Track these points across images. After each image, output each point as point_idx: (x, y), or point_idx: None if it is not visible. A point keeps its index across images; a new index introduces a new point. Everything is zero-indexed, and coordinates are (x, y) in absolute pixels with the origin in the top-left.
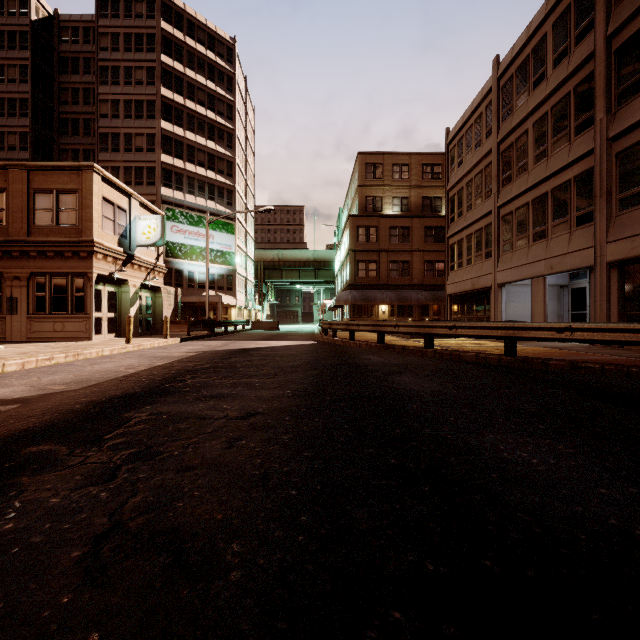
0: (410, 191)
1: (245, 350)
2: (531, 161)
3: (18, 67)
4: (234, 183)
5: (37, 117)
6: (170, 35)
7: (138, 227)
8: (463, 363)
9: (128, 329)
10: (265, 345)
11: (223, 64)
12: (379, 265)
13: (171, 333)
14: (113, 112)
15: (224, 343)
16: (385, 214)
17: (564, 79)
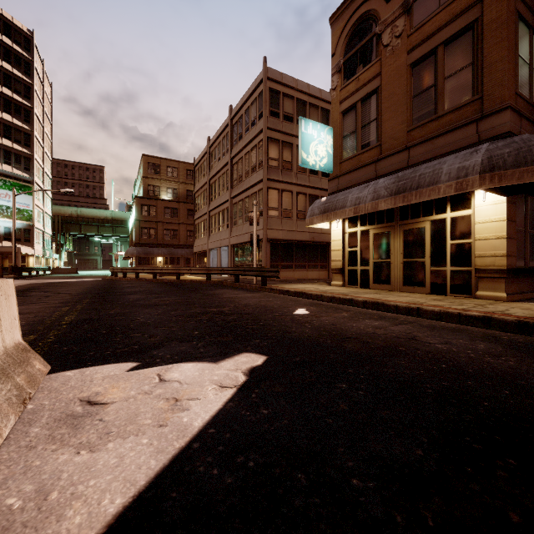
0: (179, 185)
1: (57, 282)
2: (218, 194)
3: None
4: (32, 152)
5: None
6: None
7: None
8: (159, 282)
9: None
10: (69, 280)
11: (20, 50)
12: (157, 231)
13: None
14: None
15: (39, 280)
16: (161, 198)
17: (223, 166)
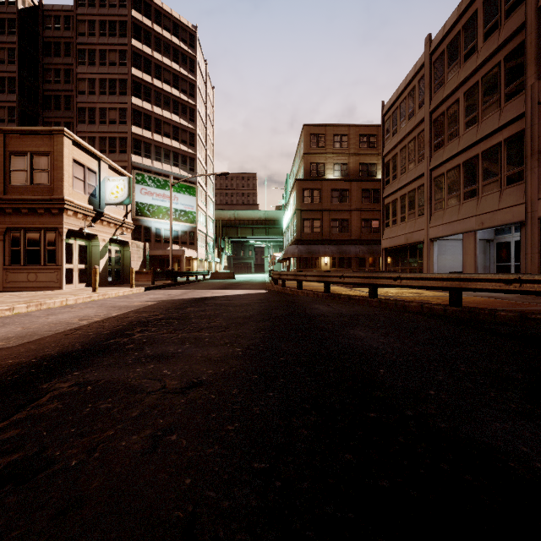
0: (349, 158)
1: (201, 299)
2: (462, 127)
3: (7, 50)
4: (196, 152)
5: (23, 94)
6: (140, 22)
7: (107, 187)
8: (410, 313)
9: (94, 279)
10: (220, 294)
11: (186, 48)
12: (322, 223)
13: (138, 282)
14: (90, 89)
15: (183, 292)
16: (327, 178)
17: (495, 50)
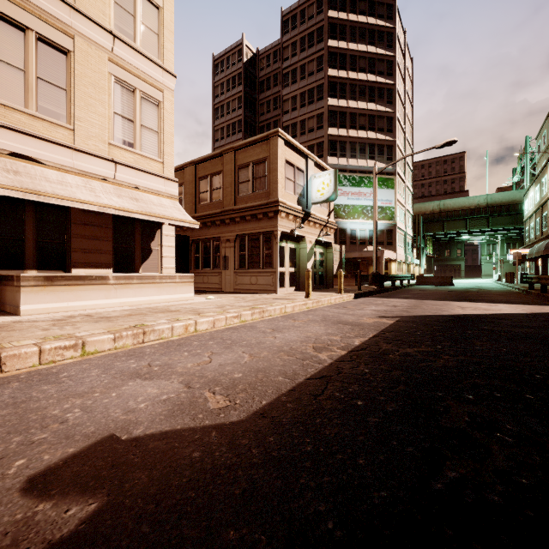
0: None
1: (463, 319)
2: None
3: (237, 99)
4: (394, 137)
5: (246, 130)
6: (335, 20)
7: (313, 185)
8: None
9: (307, 284)
10: (480, 310)
11: (383, 24)
12: None
13: None
14: (292, 107)
15: (410, 303)
16: None
17: None
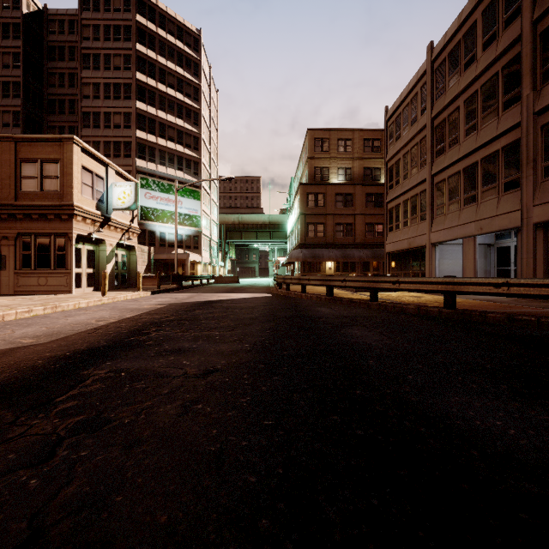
0: (353, 162)
1: (208, 302)
2: (462, 134)
3: (11, 54)
4: (200, 156)
5: (28, 98)
6: (144, 27)
7: (114, 193)
8: (407, 315)
9: (104, 283)
10: (226, 297)
11: (190, 52)
12: (326, 227)
13: (144, 286)
14: (94, 94)
15: (190, 296)
16: (331, 182)
17: (493, 60)
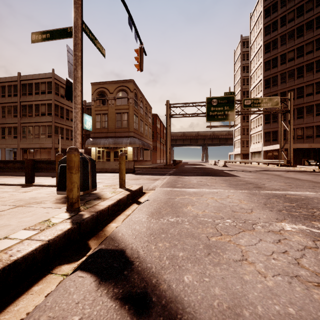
0: None
1: None
2: (1, 116)
3: None
4: None
5: None
6: None
7: None
8: None
9: None
10: None
11: None
12: None
13: None
14: None
15: None
16: None
17: (11, 102)
